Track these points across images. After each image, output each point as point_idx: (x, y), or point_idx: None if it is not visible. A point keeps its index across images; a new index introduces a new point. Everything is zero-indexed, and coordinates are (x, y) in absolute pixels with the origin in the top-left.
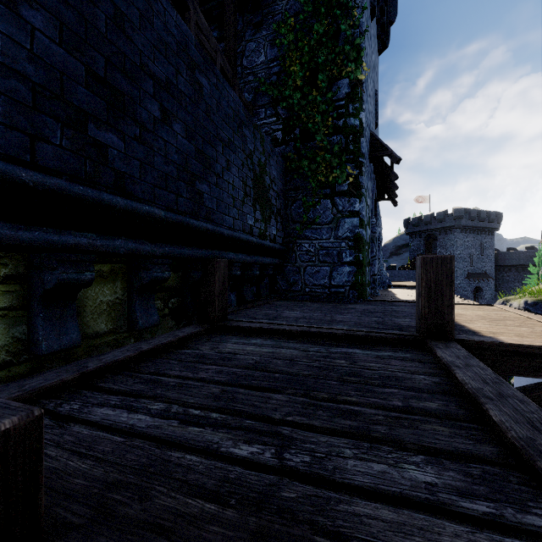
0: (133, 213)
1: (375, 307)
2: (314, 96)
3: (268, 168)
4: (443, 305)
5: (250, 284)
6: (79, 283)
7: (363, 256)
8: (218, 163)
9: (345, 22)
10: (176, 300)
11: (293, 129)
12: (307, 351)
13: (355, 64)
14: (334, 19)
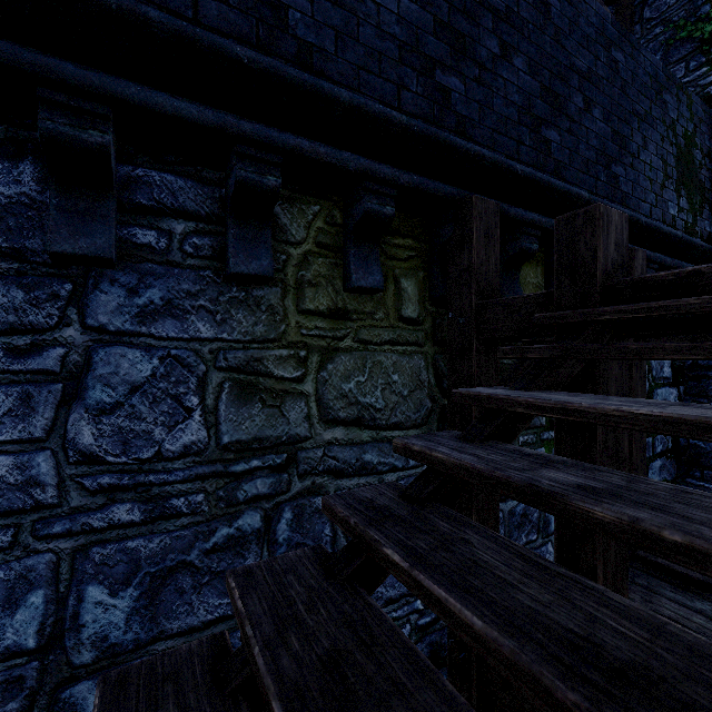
0: (566, 195)
1: None
2: None
3: (697, 138)
4: None
5: None
6: (529, 252)
7: None
8: (632, 142)
9: None
10: None
11: None
12: None
13: None
14: None
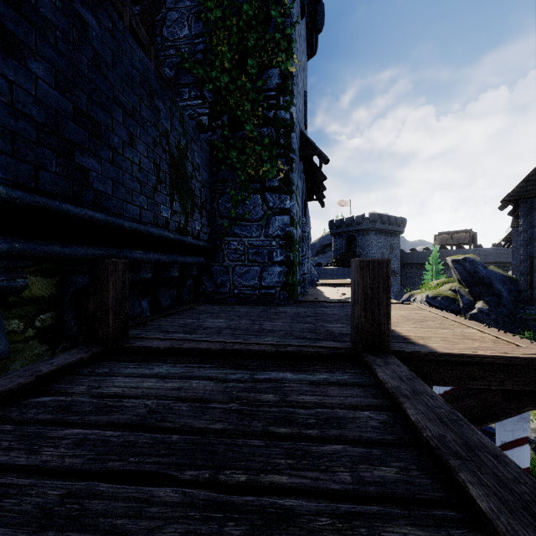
0: None
1: (306, 310)
2: (243, 81)
3: (189, 153)
4: (380, 313)
5: (168, 287)
6: None
7: (294, 255)
8: (114, 133)
9: (276, 9)
10: (49, 315)
11: (221, 116)
12: (227, 380)
13: (286, 55)
14: (264, 2)
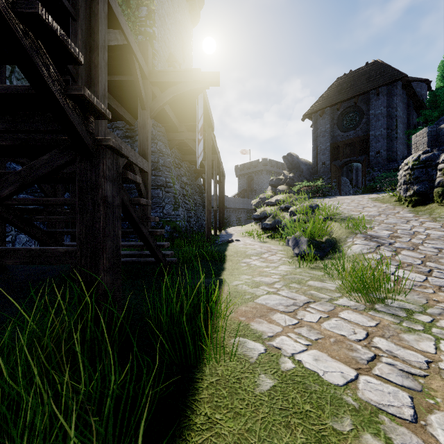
0: None
1: None
2: (128, 12)
3: None
4: (145, 58)
5: None
6: None
7: None
8: None
9: None
10: None
11: None
12: None
13: (150, 0)
14: None
